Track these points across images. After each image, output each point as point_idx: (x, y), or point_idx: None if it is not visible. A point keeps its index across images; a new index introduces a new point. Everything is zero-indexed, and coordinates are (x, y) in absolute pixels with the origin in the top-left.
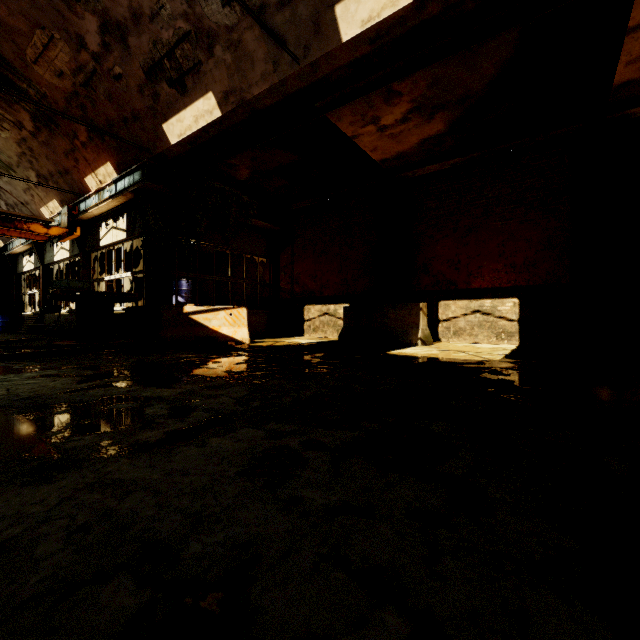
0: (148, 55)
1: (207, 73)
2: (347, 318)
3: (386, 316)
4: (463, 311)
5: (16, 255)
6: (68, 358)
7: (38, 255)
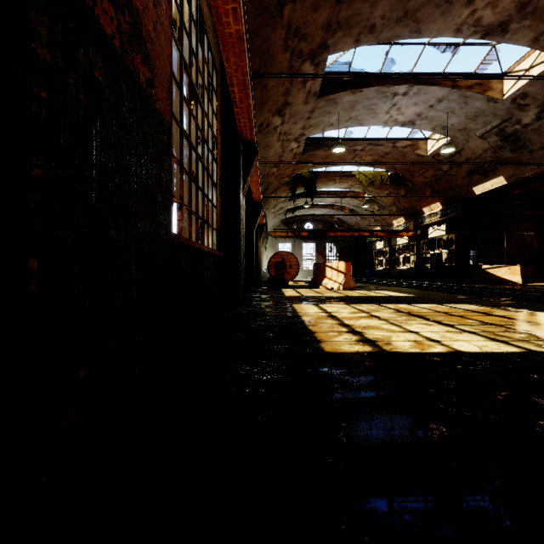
0: (470, 168)
1: (500, 170)
2: None
3: None
4: None
5: (371, 241)
6: None
7: (388, 242)
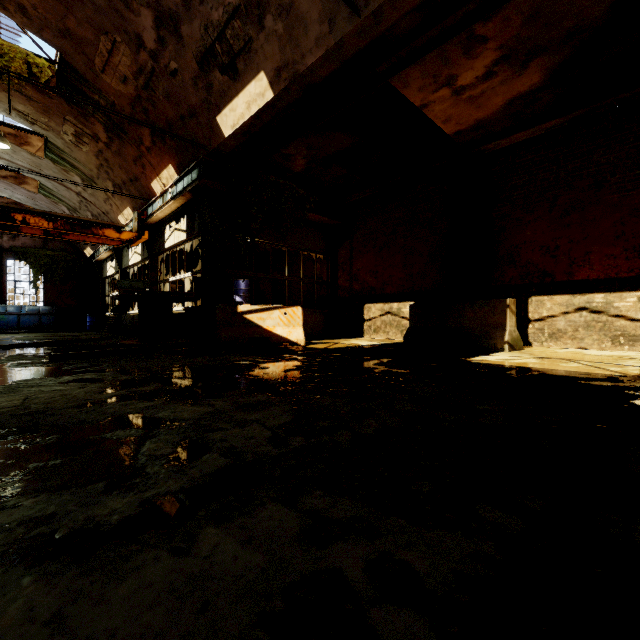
0: (200, 43)
1: (258, 50)
2: (413, 317)
3: (461, 315)
4: (563, 309)
5: (102, 261)
6: (120, 359)
7: (117, 260)
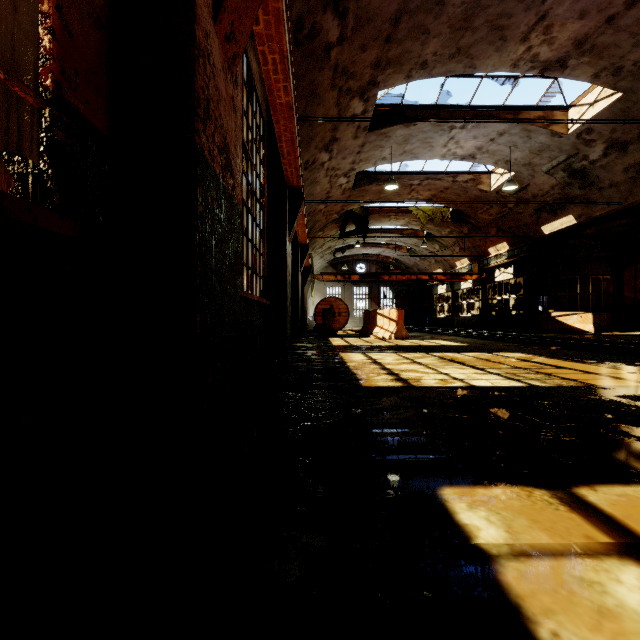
0: (537, 205)
1: (569, 209)
2: None
3: None
4: None
5: (432, 285)
6: None
7: (450, 286)
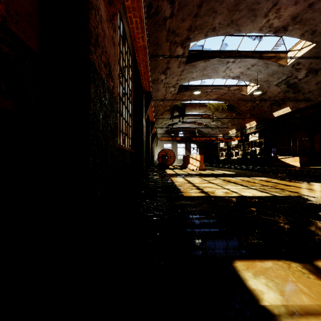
0: (271, 102)
1: (287, 104)
2: None
3: None
4: None
5: (217, 142)
6: None
7: (226, 143)
